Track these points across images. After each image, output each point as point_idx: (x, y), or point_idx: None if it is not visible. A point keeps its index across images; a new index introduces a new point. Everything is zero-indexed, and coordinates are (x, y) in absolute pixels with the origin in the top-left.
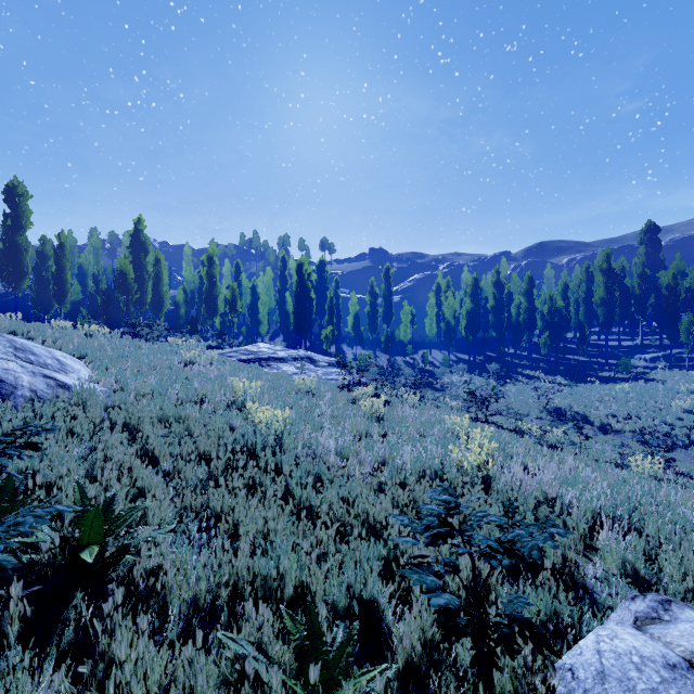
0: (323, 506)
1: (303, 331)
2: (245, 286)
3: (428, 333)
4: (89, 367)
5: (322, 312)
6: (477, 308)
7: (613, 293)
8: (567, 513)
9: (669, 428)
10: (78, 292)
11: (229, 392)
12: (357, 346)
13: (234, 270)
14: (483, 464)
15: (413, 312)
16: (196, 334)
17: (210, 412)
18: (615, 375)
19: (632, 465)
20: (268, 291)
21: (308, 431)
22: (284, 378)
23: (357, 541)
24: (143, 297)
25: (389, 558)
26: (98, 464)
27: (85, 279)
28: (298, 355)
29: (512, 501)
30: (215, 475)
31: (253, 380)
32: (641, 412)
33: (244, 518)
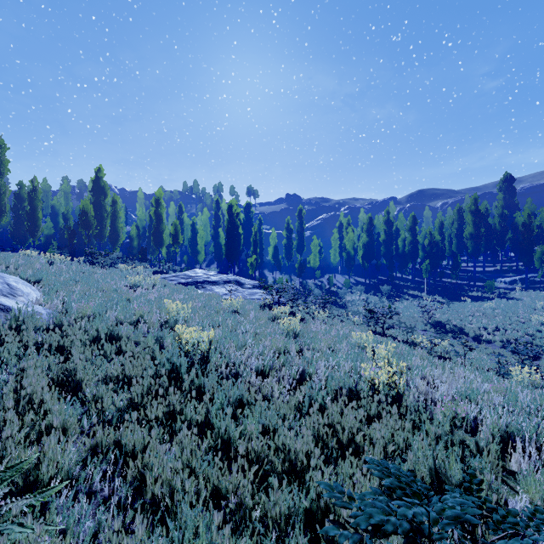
0: (240, 449)
1: (232, 259)
2: (187, 224)
3: (333, 261)
4: (40, 290)
5: (248, 244)
6: (372, 241)
7: (479, 229)
8: (473, 429)
9: (531, 339)
10: (51, 227)
11: (165, 312)
12: (276, 271)
13: (178, 210)
14: (394, 383)
15: (321, 245)
16: (145, 262)
17: (145, 331)
18: (482, 295)
19: (513, 374)
20: (205, 227)
21: (232, 348)
22: (215, 299)
23: (277, 494)
24: (103, 232)
25: (313, 510)
26: (3, 399)
27: (56, 217)
28: (228, 279)
29: (472, 471)
30: (134, 403)
31: (187, 301)
32: (507, 325)
33: (156, 460)
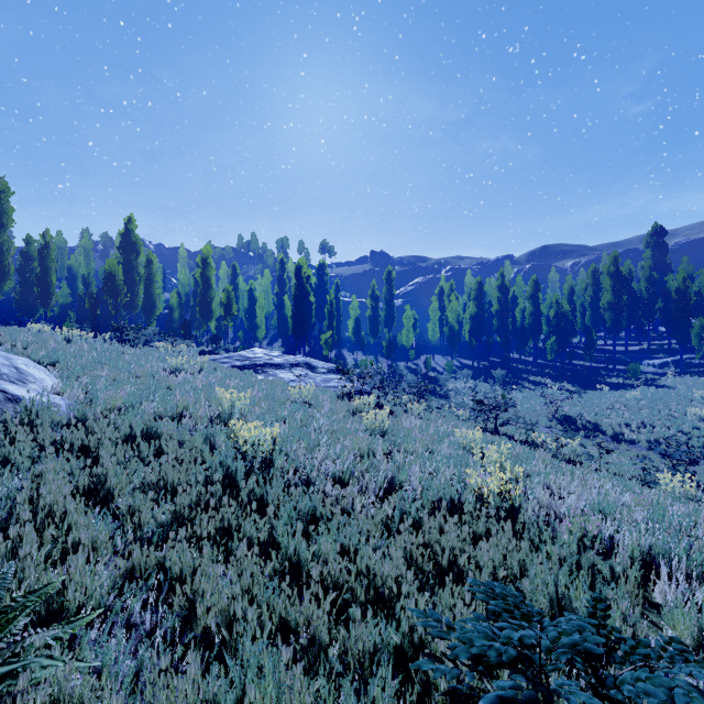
0: (314, 572)
1: (301, 335)
2: (242, 290)
3: (431, 338)
4: (57, 375)
5: (322, 317)
6: (481, 312)
7: (620, 297)
8: (608, 551)
9: (686, 438)
10: (67, 295)
11: (215, 403)
12: (358, 351)
13: (231, 273)
14: (507, 493)
15: (415, 317)
16: (189, 339)
17: (191, 428)
18: (624, 381)
19: (661, 483)
20: (266, 294)
21: (302, 449)
22: (279, 387)
23: (360, 628)
24: (134, 300)
25: (404, 648)
26: (17, 511)
27: (74, 281)
28: (296, 361)
29: (597, 594)
30: (180, 517)
31: (244, 389)
32: (655, 421)
33: (208, 586)
